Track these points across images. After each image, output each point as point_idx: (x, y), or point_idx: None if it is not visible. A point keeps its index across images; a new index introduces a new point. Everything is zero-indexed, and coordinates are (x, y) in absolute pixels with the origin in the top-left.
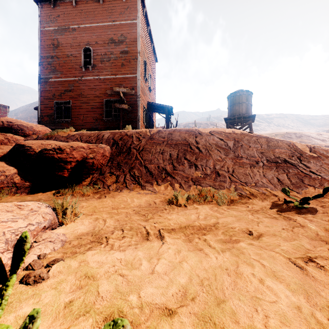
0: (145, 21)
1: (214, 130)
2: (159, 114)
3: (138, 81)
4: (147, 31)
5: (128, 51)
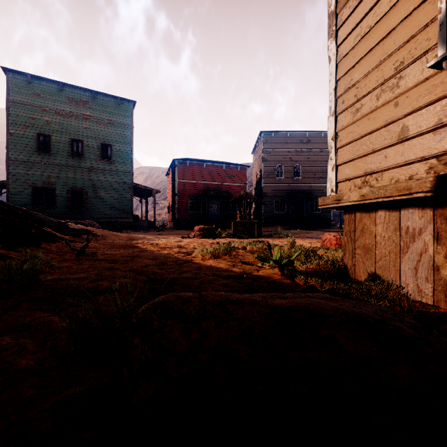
0: None
1: None
2: None
3: None
4: None
5: None
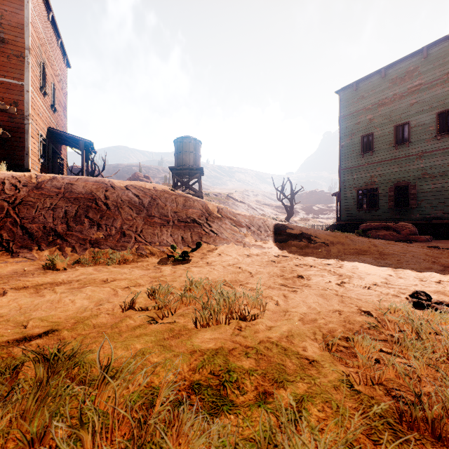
0: (44, 2)
1: (132, 184)
2: (72, 148)
3: (26, 93)
4: (47, 18)
5: (5, 40)
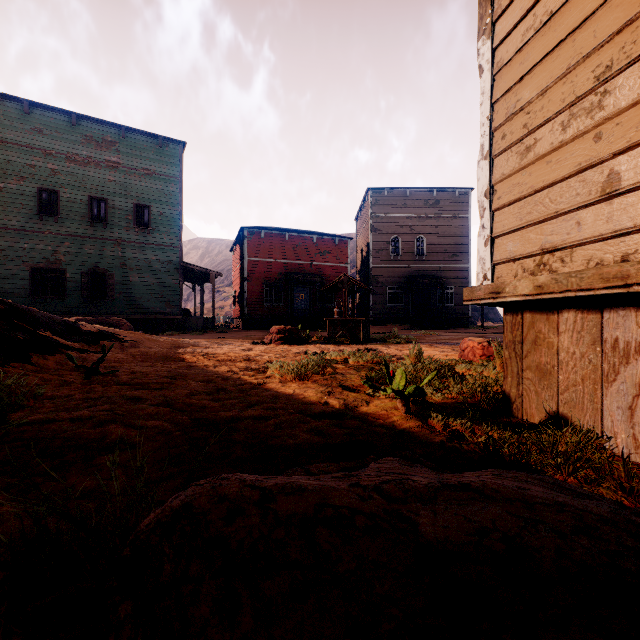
0: None
1: None
2: None
3: None
4: None
5: None
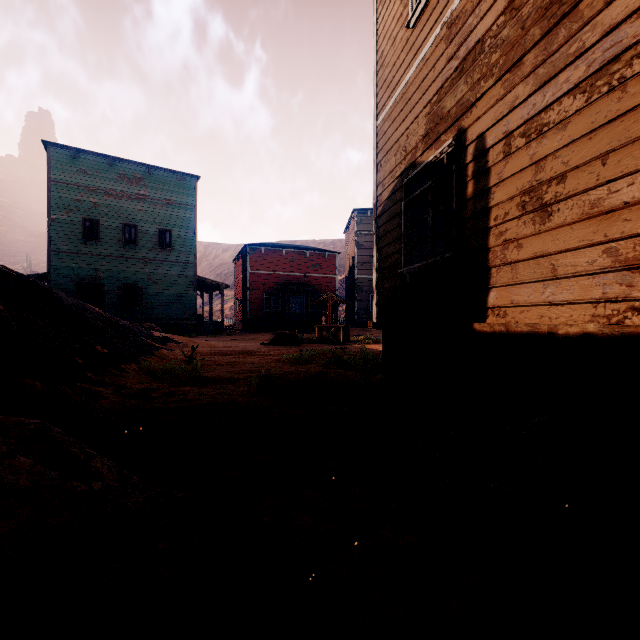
0: None
1: None
2: None
3: None
4: None
5: None
